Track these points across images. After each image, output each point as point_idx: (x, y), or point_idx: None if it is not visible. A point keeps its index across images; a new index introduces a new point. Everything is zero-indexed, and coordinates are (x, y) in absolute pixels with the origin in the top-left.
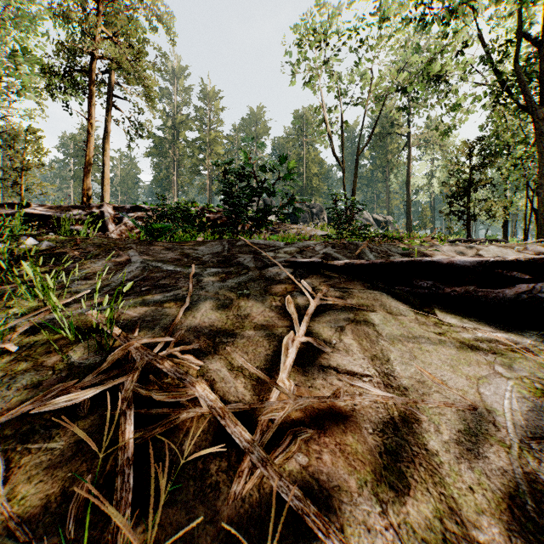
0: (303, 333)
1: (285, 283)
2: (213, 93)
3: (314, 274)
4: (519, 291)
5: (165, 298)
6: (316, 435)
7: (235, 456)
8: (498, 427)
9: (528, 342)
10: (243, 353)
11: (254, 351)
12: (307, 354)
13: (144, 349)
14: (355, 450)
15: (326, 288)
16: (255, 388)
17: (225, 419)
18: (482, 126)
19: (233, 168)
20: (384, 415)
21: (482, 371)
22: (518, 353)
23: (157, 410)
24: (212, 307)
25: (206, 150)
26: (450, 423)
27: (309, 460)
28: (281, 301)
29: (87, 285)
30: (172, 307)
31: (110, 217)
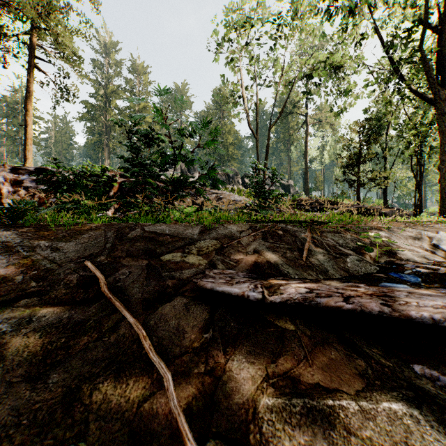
0: None
1: (189, 377)
2: (142, 68)
3: (248, 326)
4: None
5: None
6: None
7: None
8: None
9: None
10: None
11: None
12: None
13: None
14: None
15: None
16: None
17: None
18: (366, 110)
19: (140, 129)
20: None
21: None
22: None
23: None
24: None
25: None
26: None
27: None
28: None
29: None
30: None
31: (7, 180)
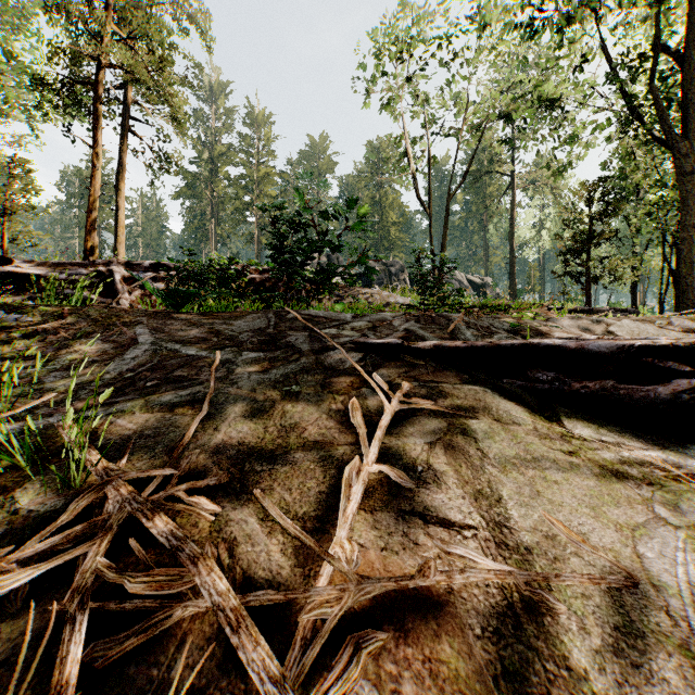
0: (374, 458)
1: (350, 375)
2: (263, 118)
3: (391, 361)
4: (678, 389)
5: (178, 399)
6: (392, 643)
7: (256, 691)
8: (674, 618)
9: (694, 464)
10: (284, 489)
11: (301, 486)
12: (379, 490)
13: (128, 491)
14: (455, 671)
15: (408, 384)
16: (298, 552)
17: (239, 632)
18: (605, 163)
19: (284, 214)
20: (498, 599)
21: (637, 514)
22: (683, 483)
23: (136, 602)
24: (245, 412)
25: (254, 191)
26: (601, 614)
27: (380, 694)
28: (345, 402)
29: (68, 378)
30: (187, 413)
31: (122, 277)
